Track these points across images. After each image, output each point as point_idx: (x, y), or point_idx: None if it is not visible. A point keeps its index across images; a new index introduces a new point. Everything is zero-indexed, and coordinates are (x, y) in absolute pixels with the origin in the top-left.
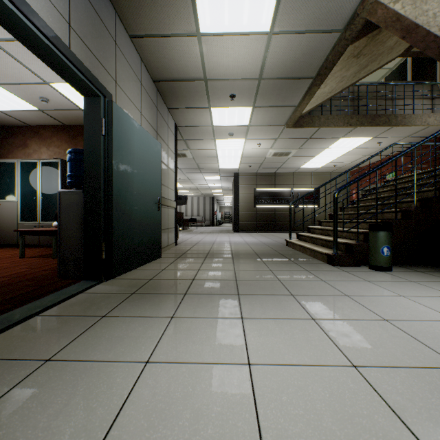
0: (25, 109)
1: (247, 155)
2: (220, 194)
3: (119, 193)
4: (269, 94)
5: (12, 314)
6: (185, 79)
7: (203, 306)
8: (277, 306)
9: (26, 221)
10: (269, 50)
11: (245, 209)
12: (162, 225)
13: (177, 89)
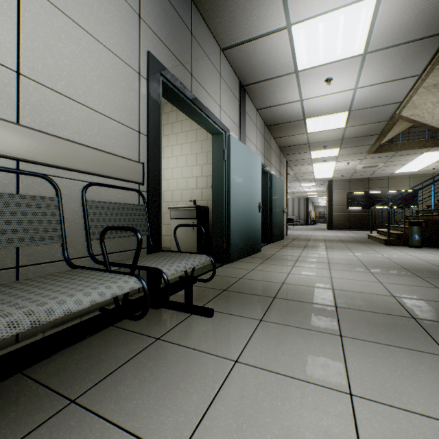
0: None
1: (338, 169)
2: (314, 196)
3: (273, 209)
4: (350, 143)
5: None
6: (297, 145)
7: (312, 249)
8: (340, 250)
9: None
10: (345, 131)
11: (338, 210)
12: None
13: (291, 148)
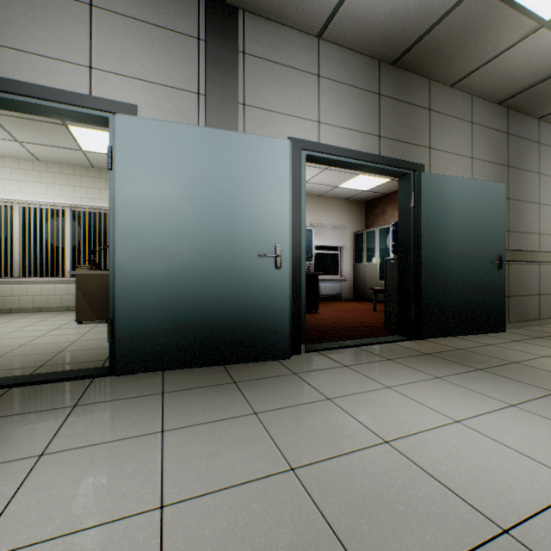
0: (380, 183)
1: None
2: None
3: (430, 258)
4: None
5: (344, 342)
6: (550, 75)
7: (481, 383)
8: None
9: (382, 280)
10: None
11: None
12: (521, 289)
13: (540, 93)
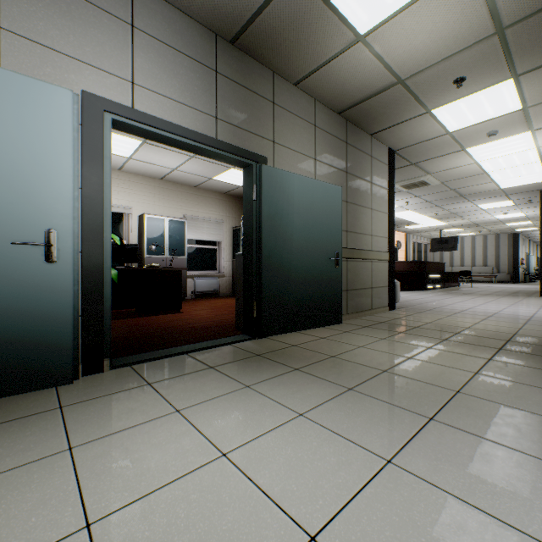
0: None
1: None
2: (530, 229)
3: (272, 253)
4: (541, 41)
5: (175, 349)
6: (373, 94)
7: (288, 387)
8: (371, 421)
9: None
10: None
11: None
12: (358, 283)
13: (368, 110)
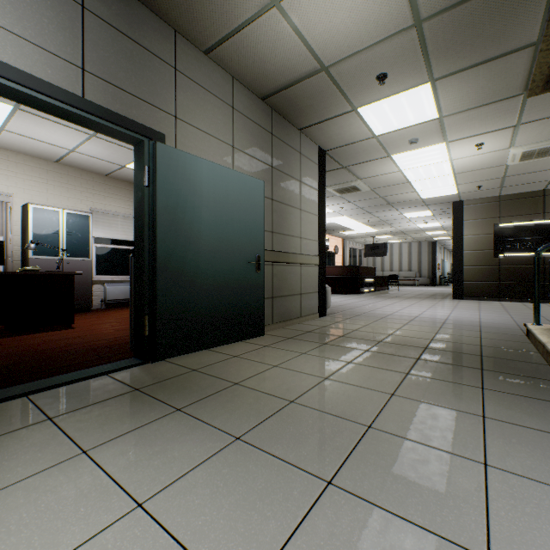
0: None
1: (463, 169)
2: (445, 238)
3: (171, 254)
4: (454, 44)
5: (11, 389)
6: (297, 80)
7: (148, 446)
8: (245, 503)
9: None
10: None
11: (474, 260)
12: (286, 289)
13: (294, 99)
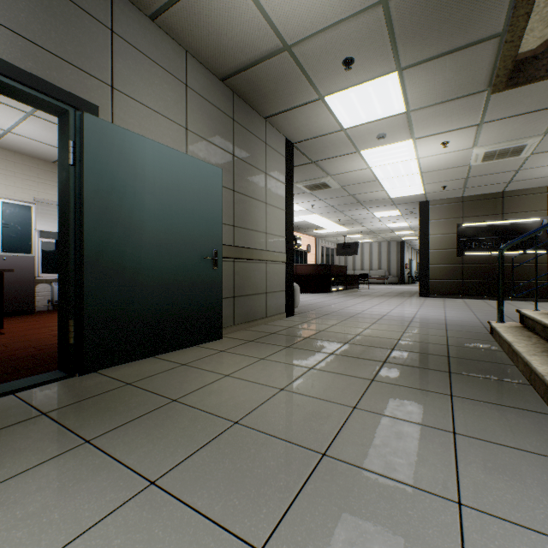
0: None
1: (429, 169)
2: (412, 238)
3: (104, 247)
4: (421, 28)
5: None
6: (258, 59)
7: (20, 505)
8: None
9: None
10: None
11: (439, 259)
12: (249, 288)
13: (257, 83)
